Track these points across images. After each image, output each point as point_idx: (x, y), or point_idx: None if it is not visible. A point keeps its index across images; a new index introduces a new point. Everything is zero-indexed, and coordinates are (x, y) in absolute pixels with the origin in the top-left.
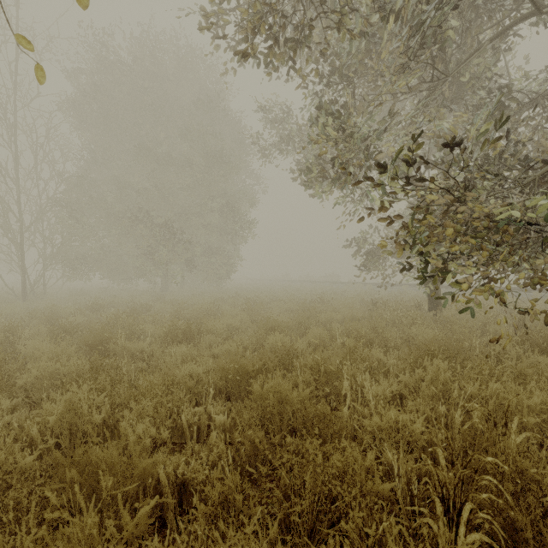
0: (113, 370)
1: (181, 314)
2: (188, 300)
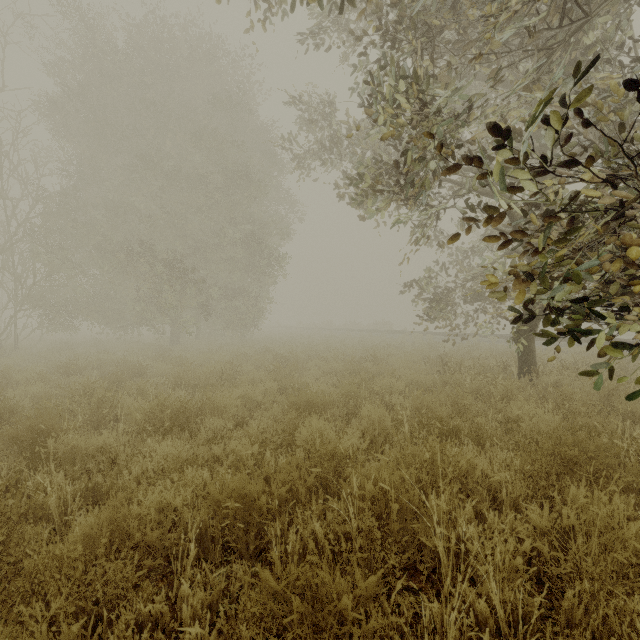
0: (14, 509)
1: (183, 380)
2: (200, 357)
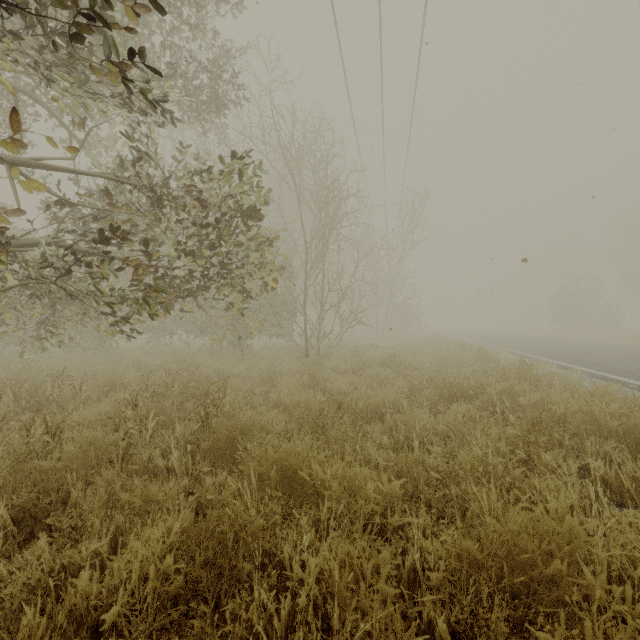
0: None
1: None
2: None
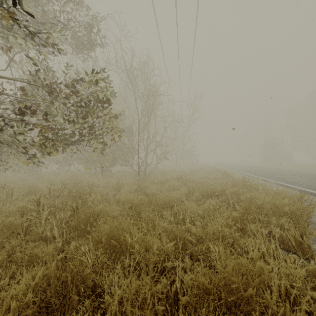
0: None
1: None
2: None
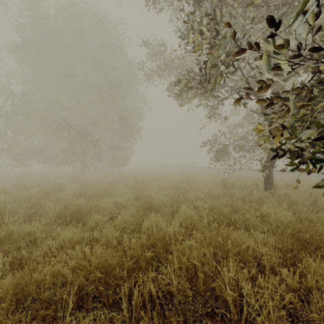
0: None
1: (83, 193)
2: (95, 180)
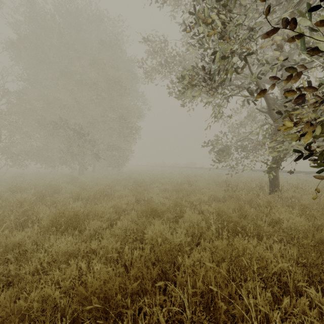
0: None
1: (81, 196)
2: (93, 182)
